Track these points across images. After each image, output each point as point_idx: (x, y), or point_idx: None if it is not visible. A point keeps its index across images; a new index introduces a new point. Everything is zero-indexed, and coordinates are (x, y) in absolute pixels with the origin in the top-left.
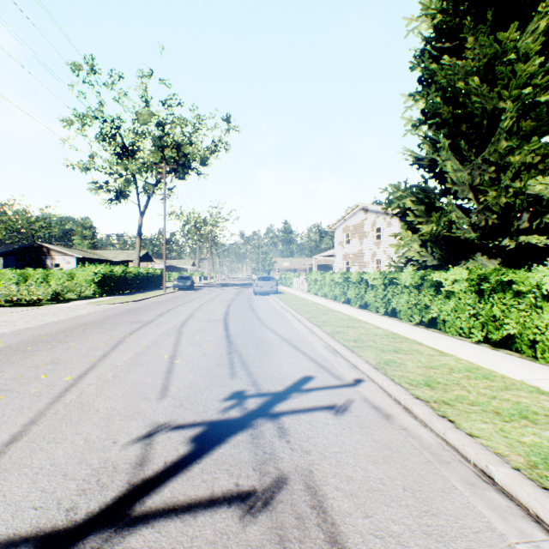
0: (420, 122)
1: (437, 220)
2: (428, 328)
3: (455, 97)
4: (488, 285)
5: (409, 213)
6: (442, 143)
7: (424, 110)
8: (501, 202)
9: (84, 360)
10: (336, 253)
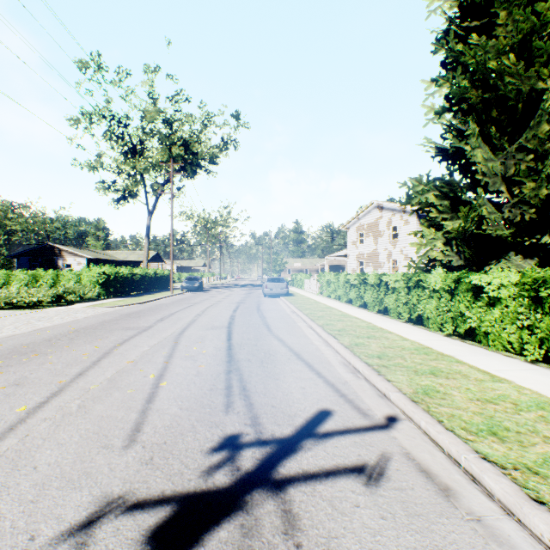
0: (444, 109)
1: (465, 215)
2: (464, 339)
3: (486, 79)
4: (549, 290)
5: (432, 208)
6: (471, 129)
7: (448, 95)
8: (541, 194)
9: (53, 381)
10: (349, 253)
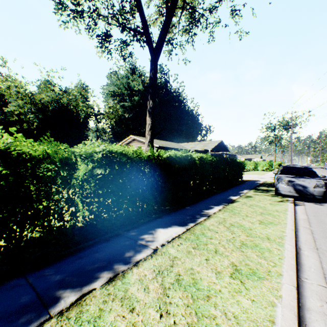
0: None
1: None
2: None
3: None
4: None
5: None
6: None
7: None
8: None
9: None
10: None
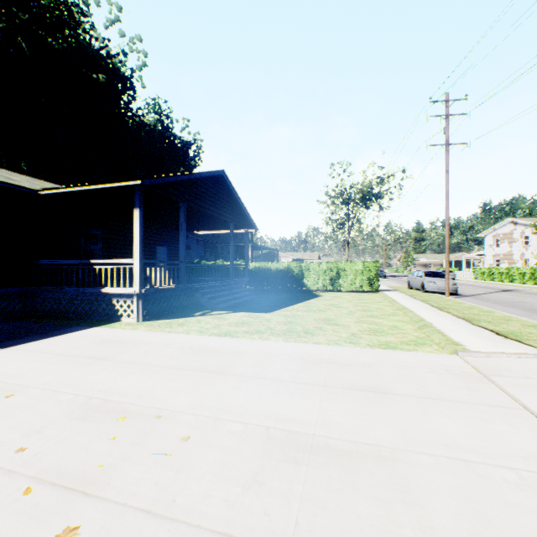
0: None
1: None
2: None
3: None
4: None
5: None
6: None
7: None
8: None
9: None
10: (486, 253)
